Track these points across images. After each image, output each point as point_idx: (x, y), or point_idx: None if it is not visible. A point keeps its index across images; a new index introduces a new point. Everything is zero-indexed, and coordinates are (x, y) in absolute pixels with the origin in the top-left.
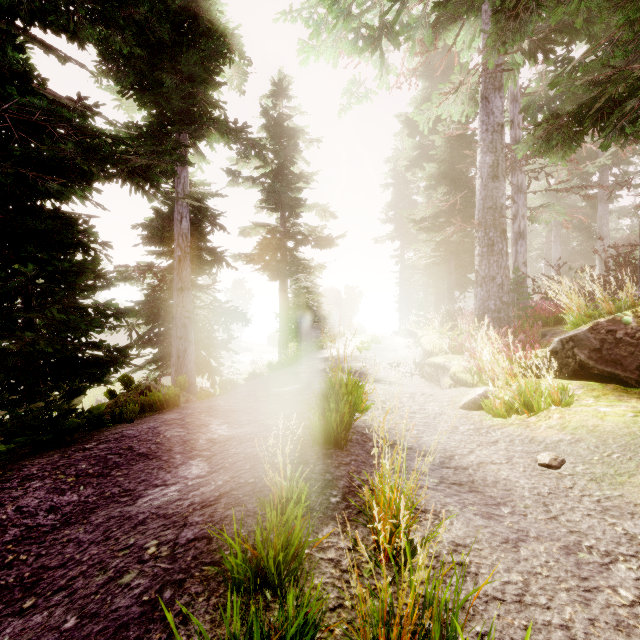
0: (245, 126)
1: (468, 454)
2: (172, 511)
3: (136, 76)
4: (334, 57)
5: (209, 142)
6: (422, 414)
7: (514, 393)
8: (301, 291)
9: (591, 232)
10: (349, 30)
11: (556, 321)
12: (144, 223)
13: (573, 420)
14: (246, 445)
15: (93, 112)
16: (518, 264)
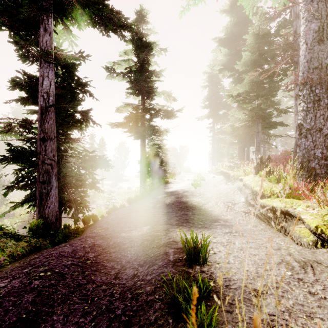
0: None
1: None
2: None
3: None
4: None
5: (75, 19)
6: None
7: None
8: (154, 146)
9: None
10: None
11: None
12: (11, 81)
13: None
14: None
15: None
16: None
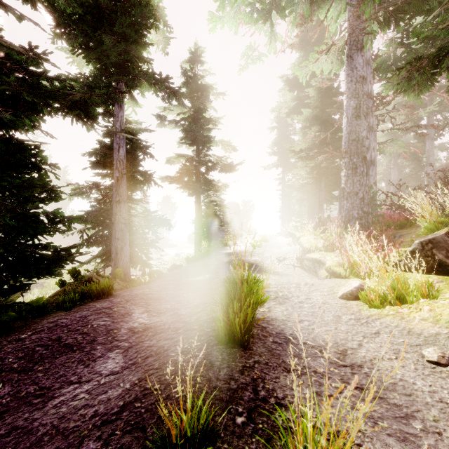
0: (168, 78)
1: (358, 348)
2: (73, 424)
3: (83, 38)
4: (235, 26)
5: (141, 91)
6: (309, 303)
7: (388, 288)
8: (211, 204)
9: (420, 161)
10: (247, 4)
11: (400, 226)
12: (90, 151)
13: (444, 313)
14: (160, 337)
15: (43, 59)
16: (370, 184)
